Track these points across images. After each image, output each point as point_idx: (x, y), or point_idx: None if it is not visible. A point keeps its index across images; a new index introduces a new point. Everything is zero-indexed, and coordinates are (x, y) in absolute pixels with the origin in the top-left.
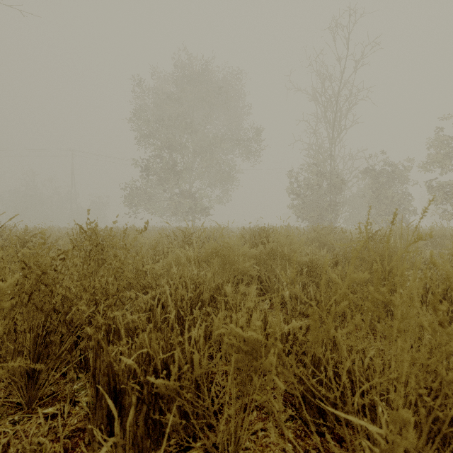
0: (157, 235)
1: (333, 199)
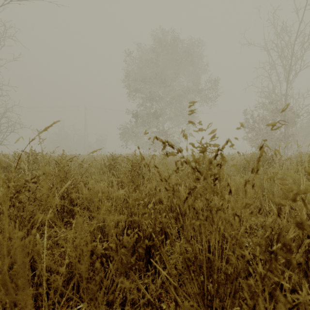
0: (159, 160)
1: (287, 131)
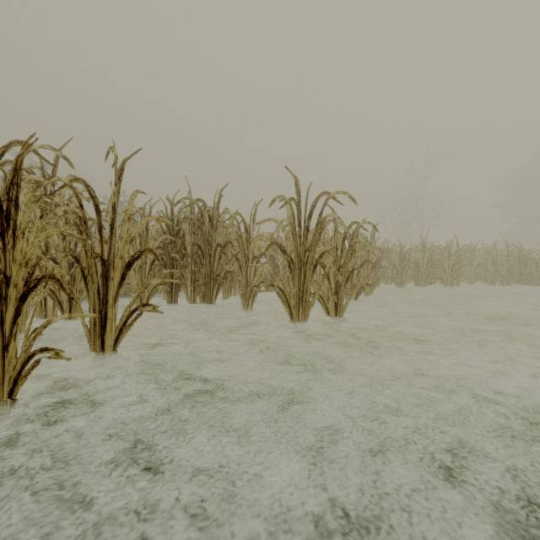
0: None
1: None
